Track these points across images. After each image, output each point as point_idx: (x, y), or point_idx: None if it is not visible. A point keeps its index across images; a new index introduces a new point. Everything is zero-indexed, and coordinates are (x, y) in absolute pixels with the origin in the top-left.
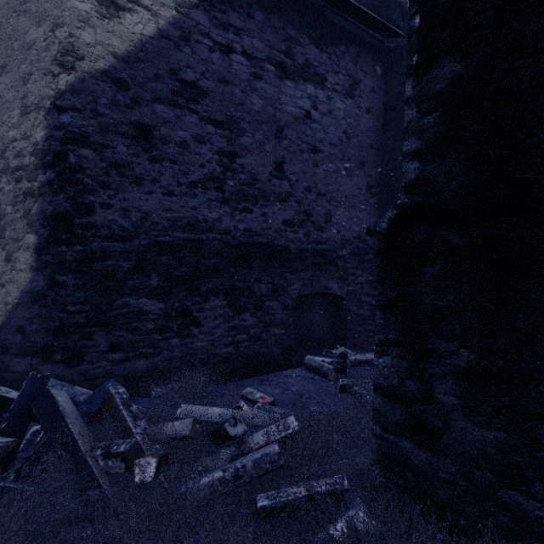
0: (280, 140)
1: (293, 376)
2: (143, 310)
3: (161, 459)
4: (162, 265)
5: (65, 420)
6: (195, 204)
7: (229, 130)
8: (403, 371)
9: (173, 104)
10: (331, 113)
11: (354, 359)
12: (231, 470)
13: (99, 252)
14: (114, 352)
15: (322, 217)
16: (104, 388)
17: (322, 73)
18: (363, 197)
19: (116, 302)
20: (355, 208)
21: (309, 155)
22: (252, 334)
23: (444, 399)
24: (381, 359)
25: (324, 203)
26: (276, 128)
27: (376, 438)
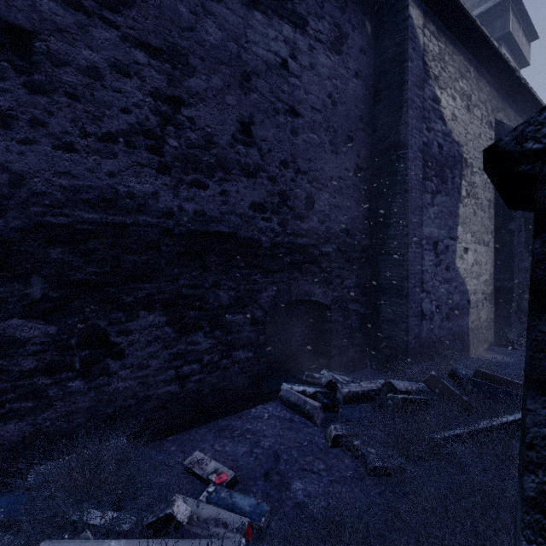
0: (246, 92)
1: (265, 417)
2: (13, 338)
3: None
4: (52, 263)
5: None
6: (114, 168)
7: (170, 64)
8: None
9: (74, 5)
10: (314, 68)
11: (348, 391)
12: None
13: None
14: None
15: (302, 202)
16: None
17: (302, 13)
18: (351, 181)
19: None
20: (342, 194)
21: (286, 119)
22: (207, 362)
23: None
24: None
25: (304, 184)
26: (241, 74)
27: None
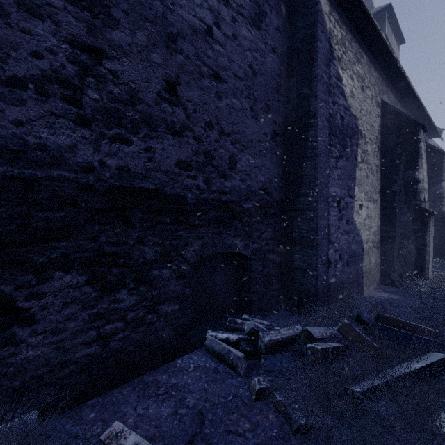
0: (172, 52)
1: (190, 368)
2: None
3: None
4: None
5: None
6: (22, 116)
7: (90, 12)
8: None
9: None
10: (236, 39)
11: (269, 340)
12: None
13: None
14: None
15: (226, 161)
16: None
17: None
18: (268, 144)
19: None
20: (261, 156)
21: (211, 83)
22: (132, 319)
23: None
24: None
25: (228, 145)
26: (167, 34)
27: None
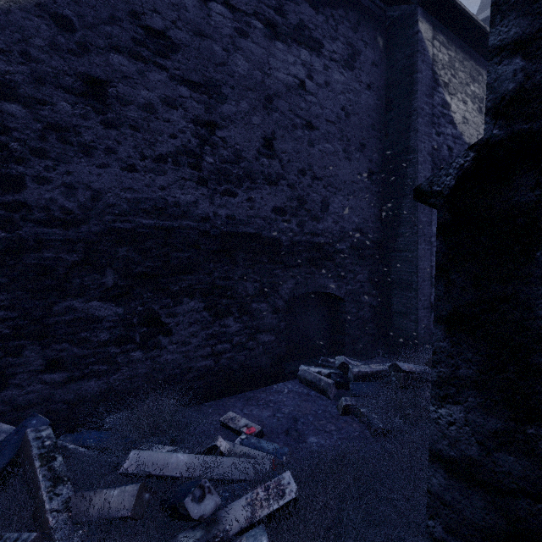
0: (269, 112)
1: (285, 391)
2: (94, 316)
3: None
4: (120, 259)
5: None
6: (164, 183)
7: (207, 94)
8: (490, 436)
9: (135, 56)
10: (329, 85)
11: (358, 371)
12: None
13: (31, 241)
14: (53, 371)
15: (318, 205)
16: (24, 428)
17: (318, 38)
18: (363, 184)
19: (55, 306)
20: (355, 196)
21: (304, 132)
22: (236, 343)
23: None
24: (443, 410)
25: (320, 189)
26: (265, 97)
27: (433, 541)
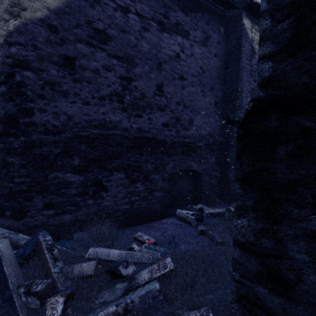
0: (160, 71)
1: (169, 223)
2: (68, 181)
3: (69, 296)
4: (82, 151)
5: (2, 263)
6: (104, 111)
7: (126, 63)
8: (258, 231)
9: (89, 44)
10: (193, 55)
11: (208, 212)
12: (122, 305)
13: (37, 142)
14: (48, 209)
15: (187, 121)
16: (36, 236)
17: (187, 29)
18: (212, 109)
19: (49, 175)
20: (207, 116)
21: (179, 82)
22: (142, 196)
23: (296, 256)
24: (239, 221)
25: (188, 112)
26: (158, 63)
27: (235, 282)
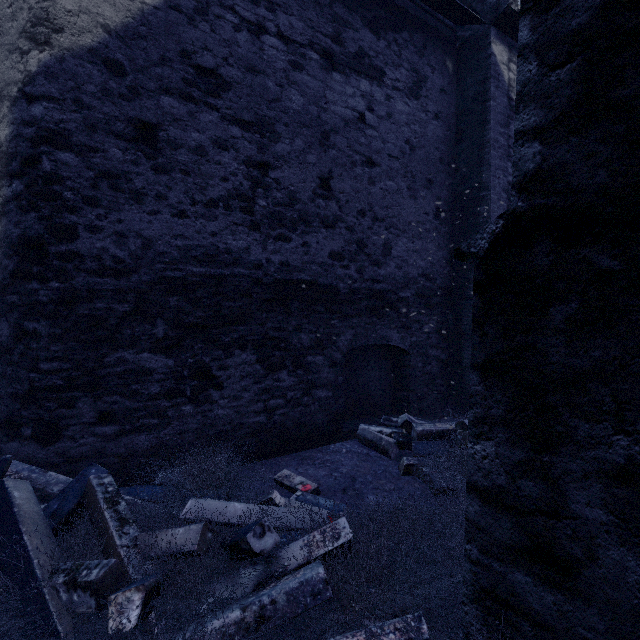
0: (326, 149)
1: (343, 451)
2: (144, 368)
3: (151, 591)
4: (171, 309)
5: (20, 527)
6: (216, 229)
7: (259, 134)
8: (515, 466)
9: (186, 97)
10: (391, 117)
11: (422, 429)
12: (254, 608)
13: (83, 291)
14: (105, 424)
15: (379, 248)
16: (84, 477)
17: (379, 66)
18: (430, 224)
19: (107, 357)
20: (421, 238)
21: (363, 170)
22: (290, 398)
23: (585, 512)
24: (478, 446)
25: (382, 231)
26: (321, 134)
27: (470, 563)
